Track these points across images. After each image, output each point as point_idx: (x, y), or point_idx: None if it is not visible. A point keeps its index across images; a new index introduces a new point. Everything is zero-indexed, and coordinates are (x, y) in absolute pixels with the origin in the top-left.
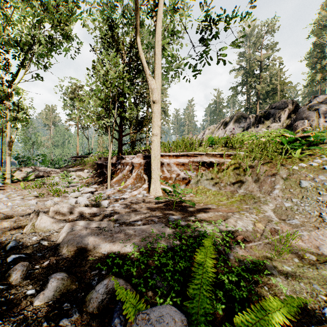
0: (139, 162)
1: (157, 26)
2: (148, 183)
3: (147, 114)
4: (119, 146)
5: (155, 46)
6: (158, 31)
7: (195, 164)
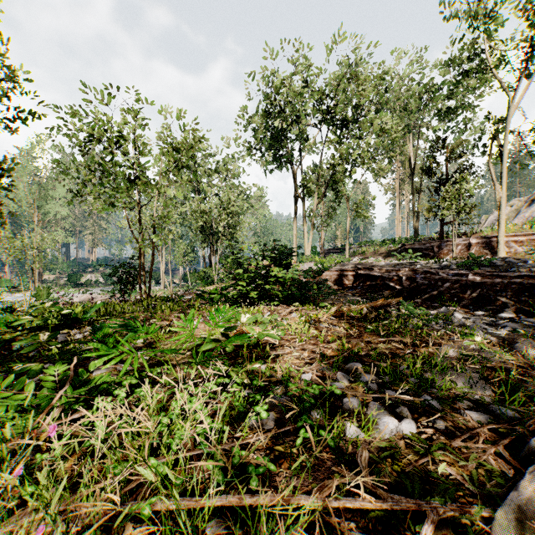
0: (476, 242)
1: (503, 151)
2: (490, 255)
3: (475, 205)
4: (440, 232)
5: (501, 163)
6: (504, 154)
7: (531, 241)
